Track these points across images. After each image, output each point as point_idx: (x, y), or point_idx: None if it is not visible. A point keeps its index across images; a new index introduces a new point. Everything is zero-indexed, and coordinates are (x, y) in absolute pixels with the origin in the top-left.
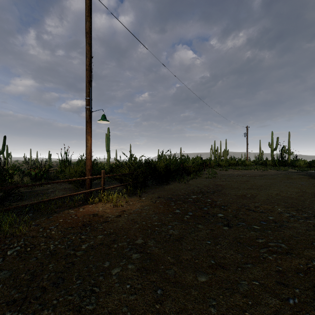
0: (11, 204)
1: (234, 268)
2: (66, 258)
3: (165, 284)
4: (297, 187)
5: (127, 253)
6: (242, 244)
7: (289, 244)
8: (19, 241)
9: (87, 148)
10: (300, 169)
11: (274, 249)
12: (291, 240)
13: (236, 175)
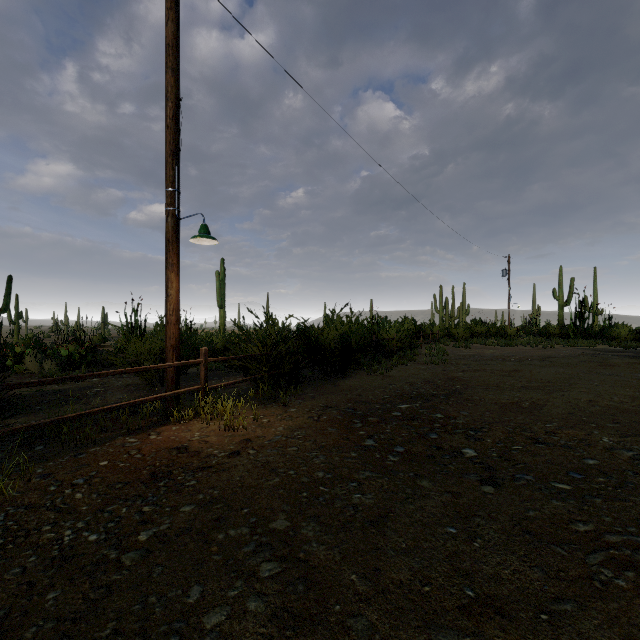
0: (4, 422)
1: (529, 614)
2: (95, 573)
3: None
4: (630, 385)
5: (248, 561)
6: (537, 538)
7: None
8: None
9: (169, 300)
10: (621, 345)
11: (625, 555)
12: None
13: (488, 358)
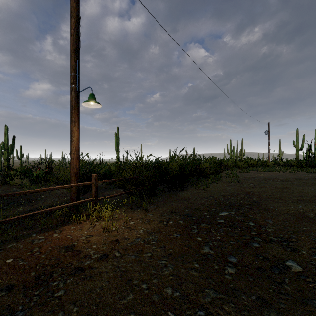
0: None
1: None
2: None
3: None
4: None
5: None
6: None
7: None
8: None
9: (72, 144)
10: None
11: None
12: None
13: (263, 179)
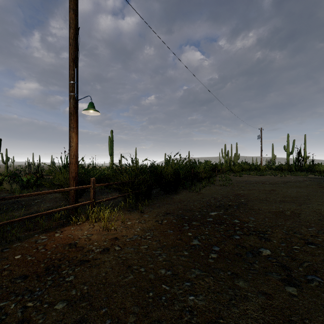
0: None
1: None
2: None
3: None
4: None
5: None
6: None
7: None
8: None
9: (71, 149)
10: (322, 175)
11: None
12: None
13: (254, 182)
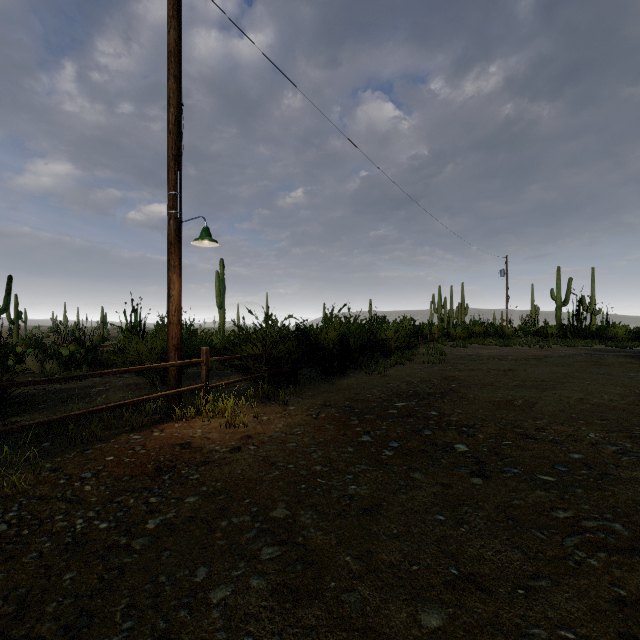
0: (10, 420)
1: (508, 589)
2: (108, 556)
3: (340, 636)
4: (621, 383)
5: (251, 545)
6: (519, 524)
7: (632, 524)
8: (9, 510)
9: (171, 301)
10: (618, 344)
11: (599, 538)
12: (634, 515)
13: (485, 358)
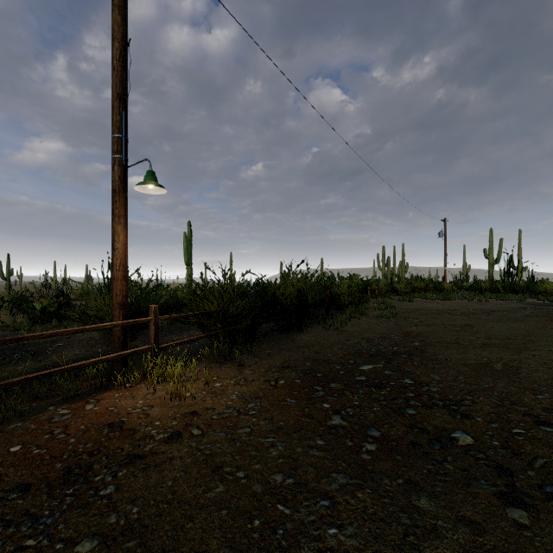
0: None
1: None
2: None
3: None
4: None
5: None
6: None
7: None
8: None
9: (115, 254)
10: (549, 299)
11: None
12: None
13: (434, 312)
